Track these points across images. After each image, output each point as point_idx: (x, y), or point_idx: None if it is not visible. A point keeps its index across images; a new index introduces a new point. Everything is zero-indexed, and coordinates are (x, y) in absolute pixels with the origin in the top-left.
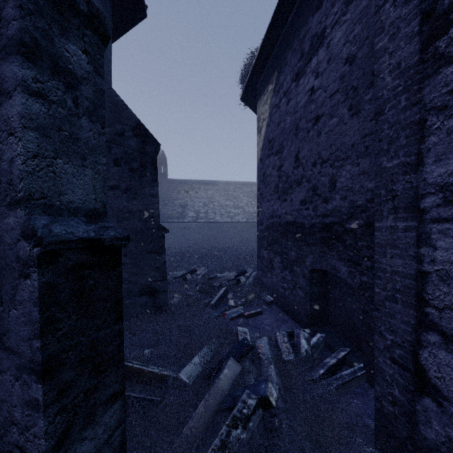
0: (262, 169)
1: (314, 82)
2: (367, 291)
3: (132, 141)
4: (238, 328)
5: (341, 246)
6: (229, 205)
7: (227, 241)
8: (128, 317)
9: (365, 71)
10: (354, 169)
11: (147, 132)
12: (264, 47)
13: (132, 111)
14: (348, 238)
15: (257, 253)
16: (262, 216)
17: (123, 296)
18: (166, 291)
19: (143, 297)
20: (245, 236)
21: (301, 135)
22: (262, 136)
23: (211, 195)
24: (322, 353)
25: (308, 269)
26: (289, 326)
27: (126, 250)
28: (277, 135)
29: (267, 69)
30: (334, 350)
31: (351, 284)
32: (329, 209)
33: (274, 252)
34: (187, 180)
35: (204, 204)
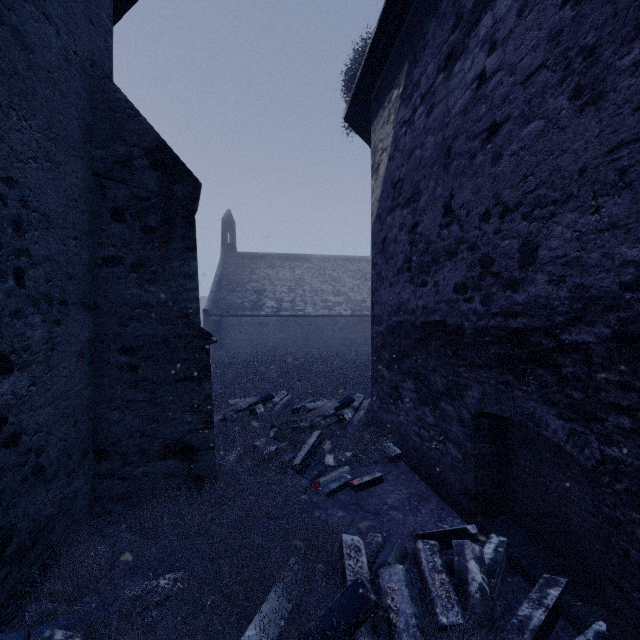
0: (380, 232)
1: (486, 61)
2: (621, 481)
3: (148, 177)
4: (344, 536)
5: (550, 377)
6: (326, 290)
7: (323, 344)
8: (140, 499)
9: (620, 6)
10: (587, 220)
11: (176, 159)
12: (386, 18)
13: (146, 121)
14: (568, 363)
15: (372, 371)
16: (381, 311)
17: (130, 460)
18: (212, 448)
19: (169, 461)
20: (349, 336)
21: (456, 166)
22: (381, 177)
23: (300, 276)
24: (505, 581)
25: (470, 410)
26: (434, 510)
27: (136, 377)
28: (409, 172)
29: (389, 65)
30: (530, 577)
31: (561, 448)
32: (520, 301)
33: (402, 372)
34: (265, 253)
35: (289, 289)
